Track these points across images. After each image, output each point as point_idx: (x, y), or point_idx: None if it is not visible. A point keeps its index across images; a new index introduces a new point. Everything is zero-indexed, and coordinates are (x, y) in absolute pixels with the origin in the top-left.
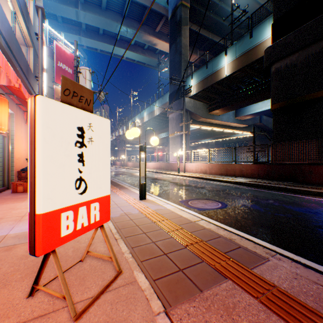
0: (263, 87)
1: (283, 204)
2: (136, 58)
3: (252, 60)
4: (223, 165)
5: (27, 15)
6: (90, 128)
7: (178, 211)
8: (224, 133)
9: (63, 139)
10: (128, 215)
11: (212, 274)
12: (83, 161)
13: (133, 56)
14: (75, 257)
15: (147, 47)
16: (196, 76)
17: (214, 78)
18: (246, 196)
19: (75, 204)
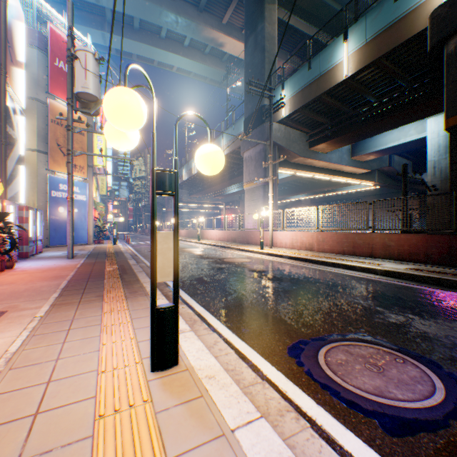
0: (412, 97)
1: None
2: (191, 68)
3: (399, 40)
4: (347, 235)
5: None
6: None
7: None
8: (328, 186)
9: None
10: None
11: None
12: None
13: (187, 65)
14: None
15: (209, 51)
16: (289, 85)
17: (324, 85)
18: None
19: None
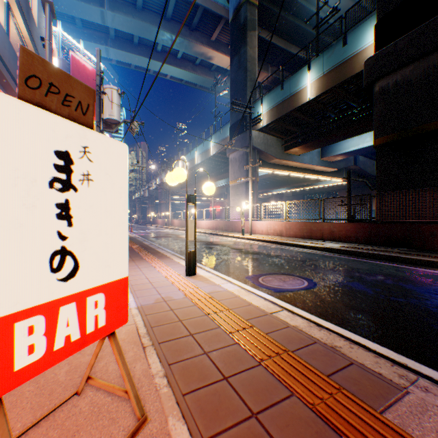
0: (361, 115)
1: (400, 281)
2: (184, 77)
3: (346, 76)
4: (306, 224)
5: (27, 10)
6: (84, 156)
7: (245, 294)
8: (306, 181)
9: (19, 171)
10: (167, 301)
11: (312, 426)
12: (68, 217)
13: (180, 74)
14: (68, 384)
15: (199, 62)
16: (267, 100)
17: (293, 103)
18: (342, 269)
19: (51, 301)
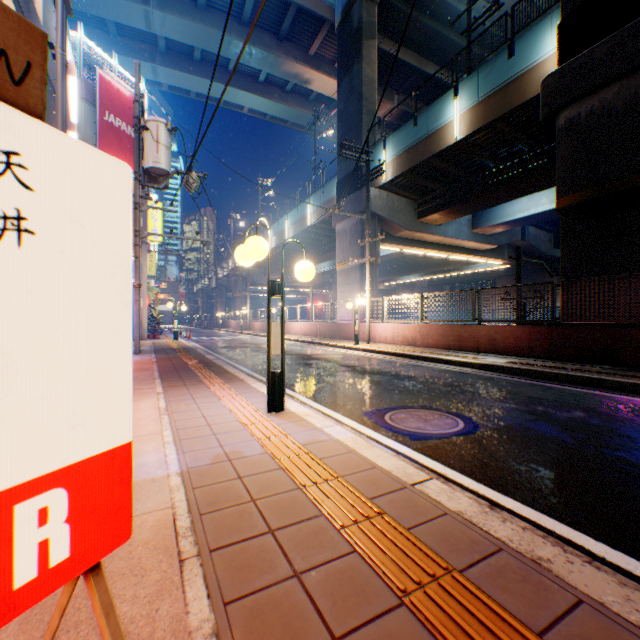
0: (535, 164)
1: (612, 421)
2: (268, 110)
3: (513, 104)
4: (453, 327)
5: None
6: (7, 174)
7: (365, 447)
8: (449, 264)
9: None
10: (233, 461)
11: None
12: None
13: (263, 105)
14: None
15: (291, 88)
16: (392, 143)
17: (432, 147)
18: (514, 399)
19: None
